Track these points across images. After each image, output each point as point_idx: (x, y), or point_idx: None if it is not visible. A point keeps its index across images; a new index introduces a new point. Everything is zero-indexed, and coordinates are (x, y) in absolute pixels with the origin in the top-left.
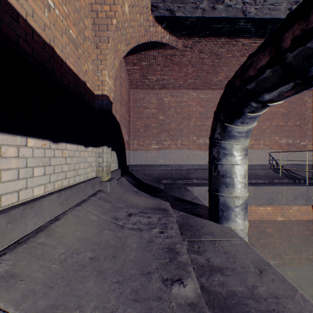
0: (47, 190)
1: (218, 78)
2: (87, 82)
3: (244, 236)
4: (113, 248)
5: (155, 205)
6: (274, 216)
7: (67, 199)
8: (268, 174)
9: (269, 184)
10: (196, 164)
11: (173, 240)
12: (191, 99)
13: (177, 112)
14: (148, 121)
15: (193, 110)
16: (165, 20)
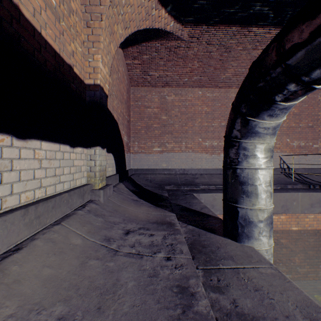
0: (5, 206)
1: (226, 75)
2: (74, 66)
3: (270, 258)
4: (99, 292)
5: (158, 218)
6: (289, 226)
7: (39, 217)
8: (280, 179)
9: (282, 190)
10: (202, 168)
11: (185, 272)
12: (196, 98)
13: (181, 112)
14: (150, 121)
15: (199, 110)
16: (170, 2)
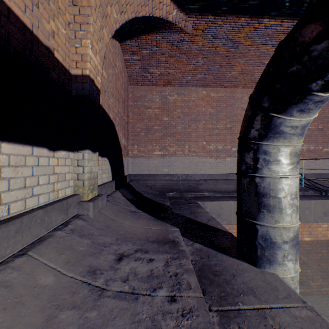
0: None
1: (233, 73)
2: (56, 51)
3: (296, 286)
4: None
5: (159, 235)
6: (300, 236)
7: None
8: None
9: None
10: (206, 173)
11: (196, 324)
12: (200, 98)
13: (184, 113)
14: (150, 123)
15: (203, 111)
16: None
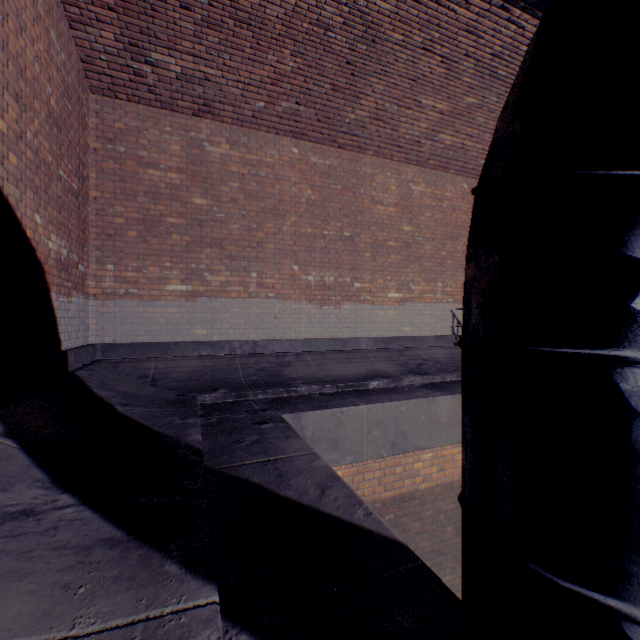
0: None
1: (358, 114)
2: None
3: None
4: None
5: None
6: None
7: None
8: (457, 358)
9: None
10: (301, 339)
11: None
12: (287, 162)
13: (249, 191)
14: (156, 207)
15: (293, 194)
16: None
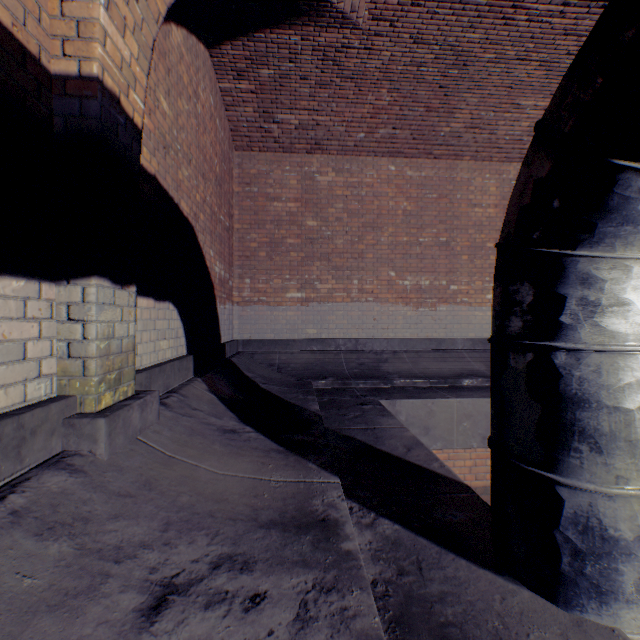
0: None
1: (452, 126)
2: None
3: None
4: None
5: (288, 500)
6: None
7: None
8: None
9: None
10: (397, 338)
11: None
12: (384, 180)
13: (351, 210)
14: (278, 232)
15: (390, 207)
16: None
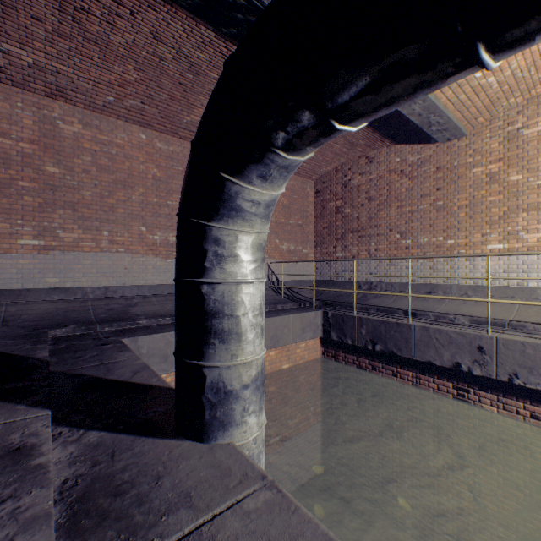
0: None
1: (193, 117)
2: None
3: (261, 449)
4: None
5: None
6: (280, 364)
7: None
8: (269, 297)
9: (272, 313)
10: (148, 285)
11: None
12: (136, 145)
13: (101, 165)
14: (7, 171)
15: (141, 170)
16: None
